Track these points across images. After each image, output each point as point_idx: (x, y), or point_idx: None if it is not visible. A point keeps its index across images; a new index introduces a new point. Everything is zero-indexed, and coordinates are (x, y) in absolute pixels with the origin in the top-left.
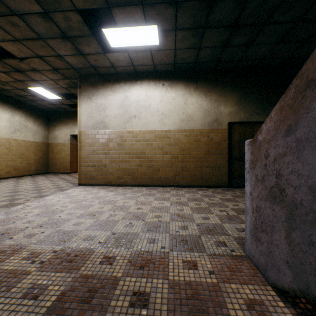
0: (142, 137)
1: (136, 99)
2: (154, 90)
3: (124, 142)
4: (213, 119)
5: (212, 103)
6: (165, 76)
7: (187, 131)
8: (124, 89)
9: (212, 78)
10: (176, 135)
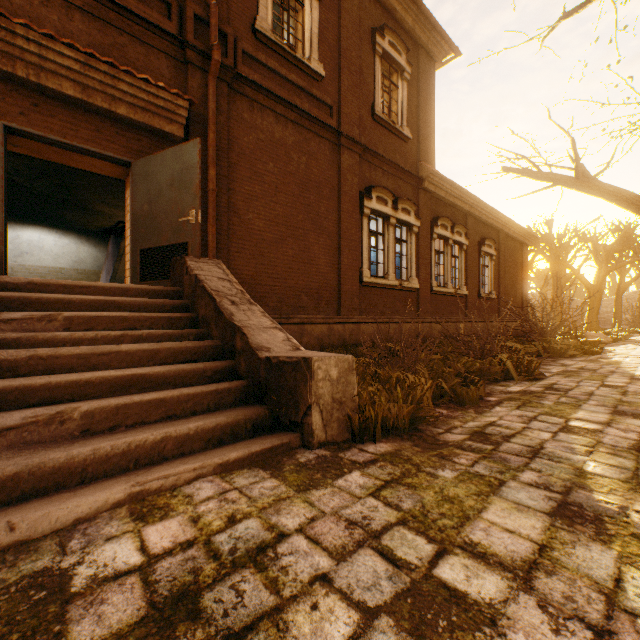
0: (37, 271)
1: (30, 240)
2: (49, 235)
3: (15, 273)
4: (102, 264)
5: (102, 253)
6: (60, 226)
7: (81, 270)
8: (16, 229)
9: (102, 236)
10: (70, 272)
